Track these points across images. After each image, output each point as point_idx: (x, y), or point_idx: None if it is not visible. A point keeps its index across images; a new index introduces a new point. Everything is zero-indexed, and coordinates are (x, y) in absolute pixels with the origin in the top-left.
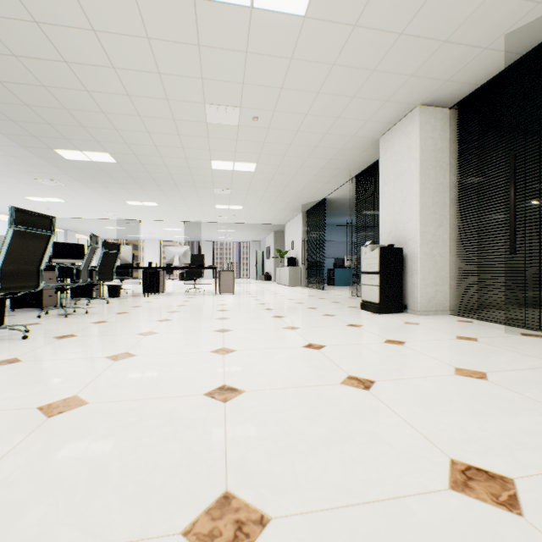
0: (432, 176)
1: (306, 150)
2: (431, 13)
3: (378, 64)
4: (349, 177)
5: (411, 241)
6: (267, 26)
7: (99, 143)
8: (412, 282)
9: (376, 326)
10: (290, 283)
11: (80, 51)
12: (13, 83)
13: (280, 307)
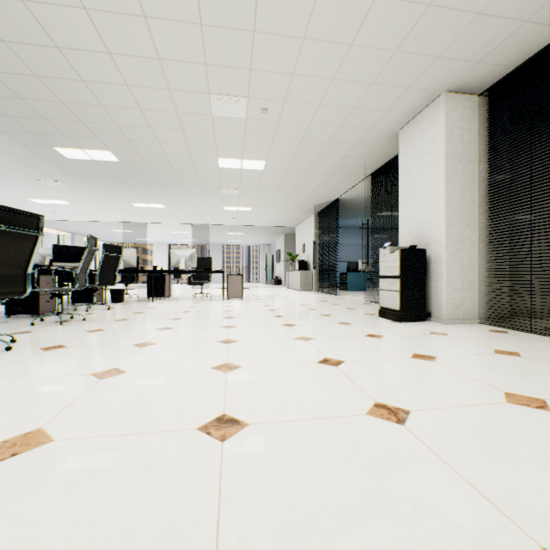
0: (459, 170)
1: (318, 145)
2: None
3: (401, 44)
4: (364, 175)
5: (435, 242)
6: None
7: (100, 140)
8: (437, 287)
9: (399, 337)
10: (301, 287)
11: (72, 34)
12: (4, 73)
13: (291, 314)
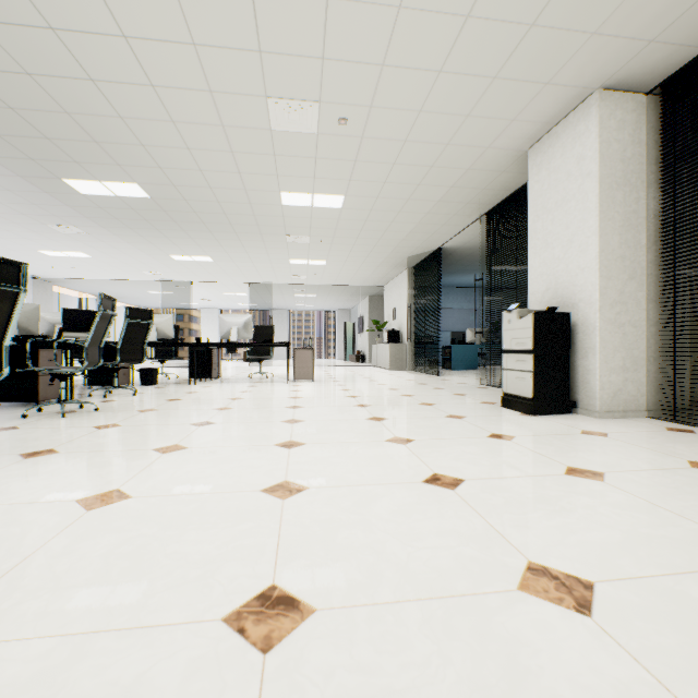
0: (618, 200)
1: (416, 172)
2: None
3: (540, 13)
4: (477, 214)
5: (583, 303)
6: None
7: (122, 168)
8: (586, 366)
9: (538, 438)
10: (390, 365)
11: (70, 6)
12: None
13: (379, 403)
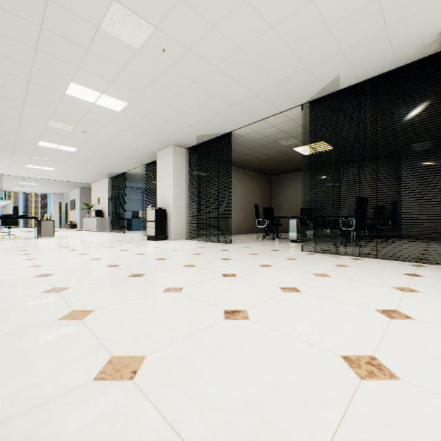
0: (178, 178)
1: (115, 149)
2: (170, 124)
3: (152, 130)
4: (142, 164)
5: (170, 206)
6: (101, 109)
7: None
8: (170, 225)
9: (152, 244)
10: (98, 229)
11: None
12: None
13: (99, 242)
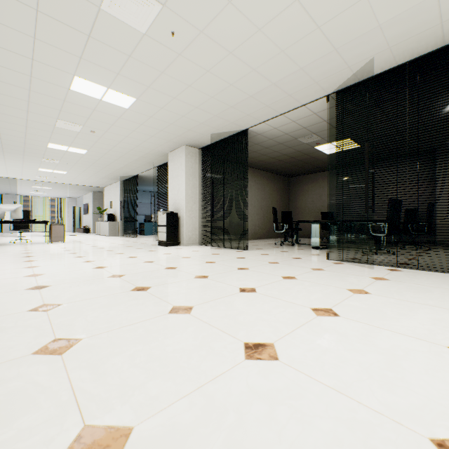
0: (191, 180)
1: (125, 150)
2: (182, 122)
3: (163, 129)
4: (153, 166)
5: (182, 210)
6: (108, 106)
7: None
8: (183, 230)
9: (162, 250)
10: (109, 234)
11: None
12: None
13: (109, 247)
